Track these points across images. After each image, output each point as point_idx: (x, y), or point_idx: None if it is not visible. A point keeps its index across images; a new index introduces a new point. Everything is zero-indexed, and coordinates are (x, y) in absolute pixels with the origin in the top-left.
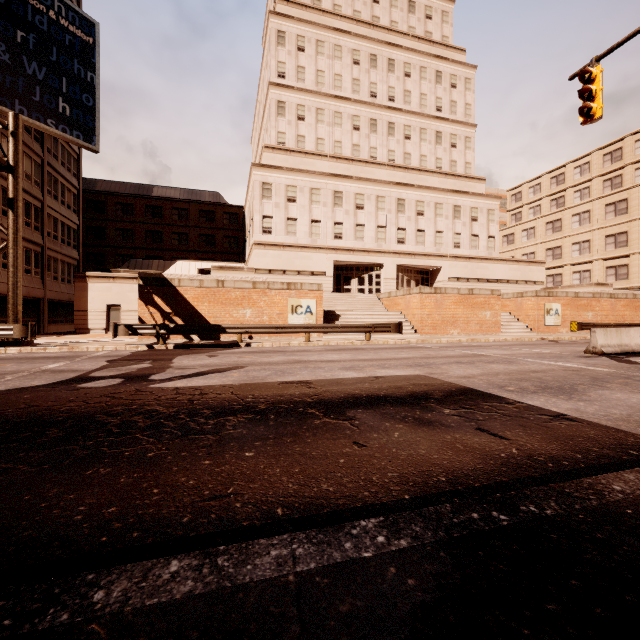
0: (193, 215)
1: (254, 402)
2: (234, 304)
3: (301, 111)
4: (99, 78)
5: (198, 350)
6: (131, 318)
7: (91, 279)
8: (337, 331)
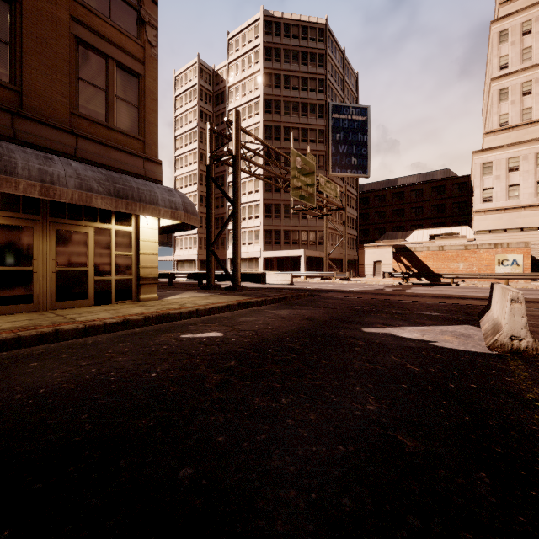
0: (426, 192)
1: (437, 296)
2: (450, 260)
3: (526, 87)
4: (369, 136)
5: (424, 286)
6: (386, 269)
7: (366, 248)
8: (535, 278)
